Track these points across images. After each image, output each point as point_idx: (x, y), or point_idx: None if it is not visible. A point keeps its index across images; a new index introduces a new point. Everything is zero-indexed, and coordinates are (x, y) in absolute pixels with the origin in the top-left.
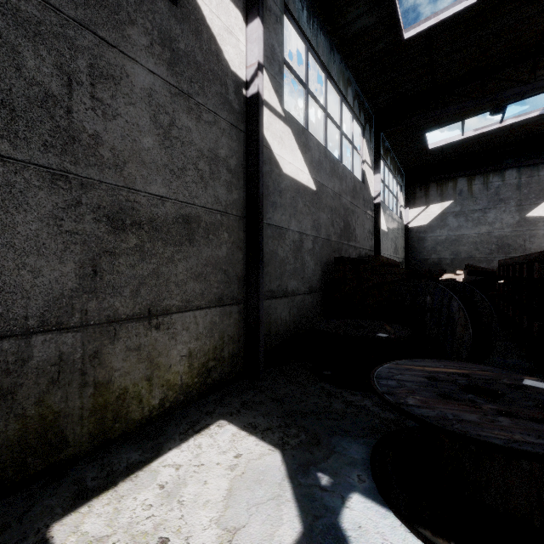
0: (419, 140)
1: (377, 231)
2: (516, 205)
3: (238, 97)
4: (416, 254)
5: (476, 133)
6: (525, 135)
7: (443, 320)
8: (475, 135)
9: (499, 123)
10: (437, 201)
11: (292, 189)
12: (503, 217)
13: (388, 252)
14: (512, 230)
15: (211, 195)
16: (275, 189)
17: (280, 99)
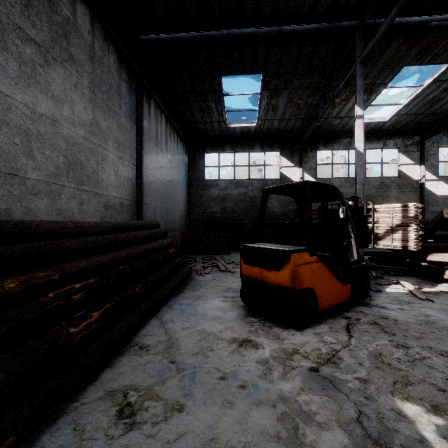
0: None
1: None
2: None
3: (417, 184)
4: None
5: None
6: None
7: None
8: None
9: None
10: None
11: (443, 198)
12: None
13: None
14: None
15: None
16: (433, 201)
17: (435, 175)
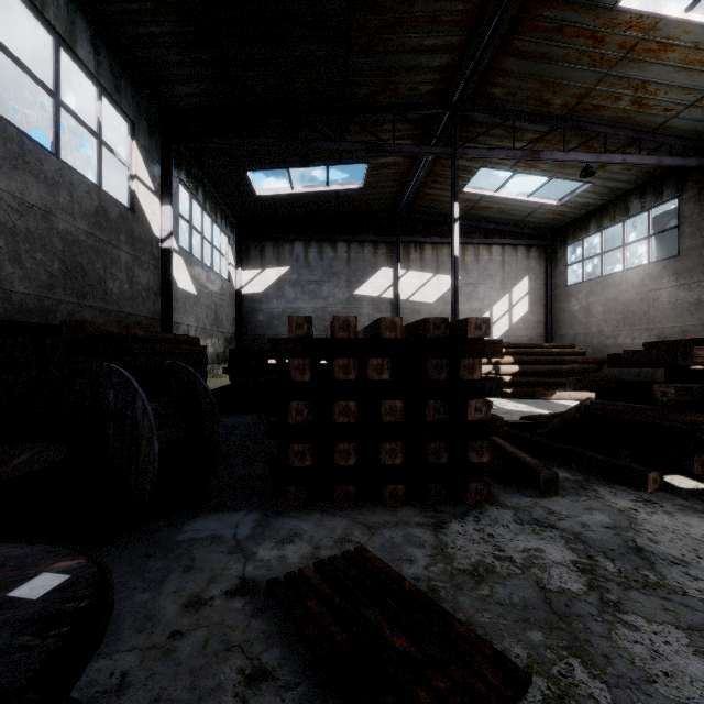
0: (242, 179)
1: (167, 290)
2: (346, 281)
3: None
4: (250, 329)
5: (306, 191)
6: (352, 208)
7: (127, 433)
8: (305, 193)
9: (326, 186)
10: (274, 265)
11: None
12: (336, 292)
13: (200, 324)
14: (344, 307)
15: None
16: None
17: None
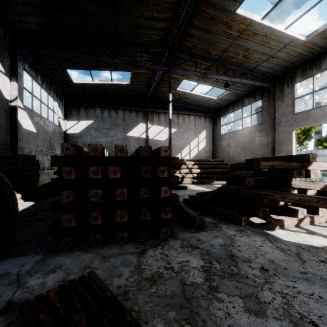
0: (64, 73)
1: (14, 129)
2: (123, 128)
3: None
4: None
5: (100, 83)
6: (125, 93)
7: None
8: (100, 84)
9: (111, 81)
10: (85, 119)
11: None
12: (117, 134)
13: (39, 148)
14: (121, 141)
15: None
16: None
17: None
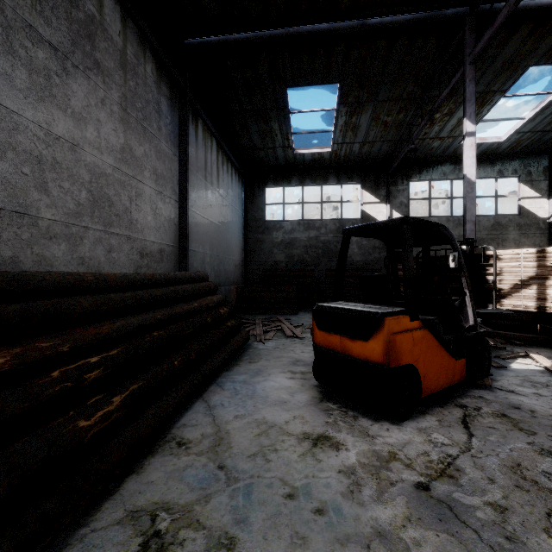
0: None
1: None
2: None
3: (544, 224)
4: None
5: None
6: None
7: None
8: None
9: None
10: None
11: None
12: None
13: None
14: None
15: None
16: None
17: None
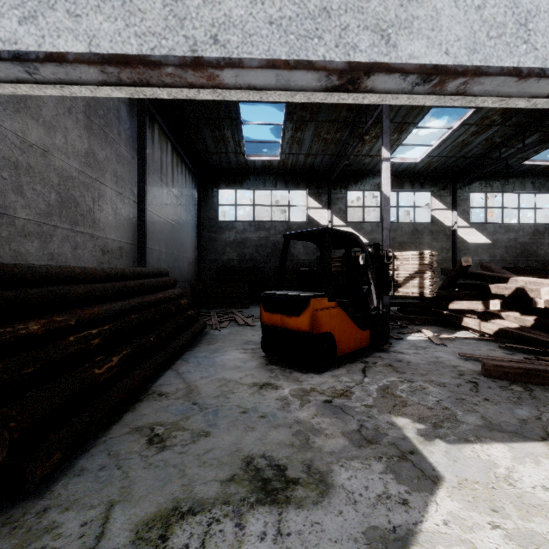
0: None
1: None
2: None
3: (449, 231)
4: None
5: None
6: None
7: None
8: None
9: None
10: None
11: (474, 246)
12: None
13: None
14: None
15: (441, 257)
16: (465, 249)
17: (467, 222)
